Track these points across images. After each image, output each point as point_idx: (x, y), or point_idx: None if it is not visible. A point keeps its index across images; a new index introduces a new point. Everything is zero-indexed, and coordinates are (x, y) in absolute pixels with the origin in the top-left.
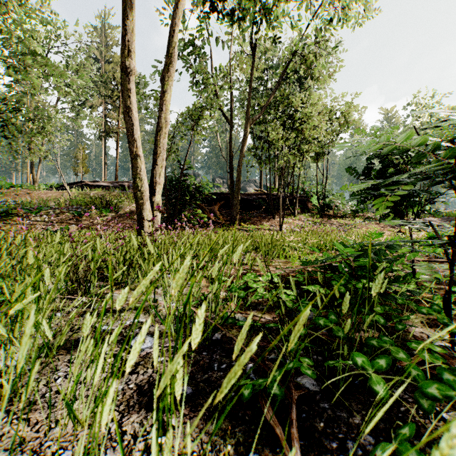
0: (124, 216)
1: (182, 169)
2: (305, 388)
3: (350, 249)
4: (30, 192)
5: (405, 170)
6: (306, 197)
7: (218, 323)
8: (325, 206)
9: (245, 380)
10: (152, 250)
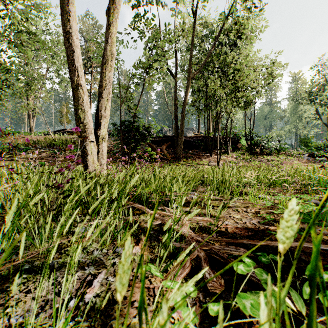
0: None
1: (134, 112)
2: None
3: None
4: (24, 137)
5: None
6: (236, 139)
7: None
8: (253, 145)
9: None
10: None
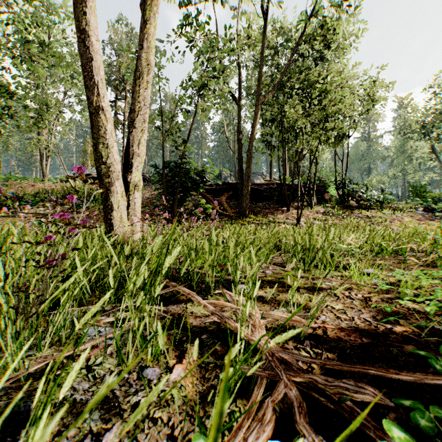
0: None
1: (183, 150)
2: None
3: None
4: (34, 185)
5: None
6: (322, 187)
7: None
8: (346, 196)
9: None
10: None
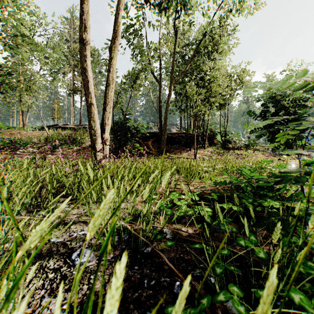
0: (85, 149)
1: (125, 115)
2: (232, 313)
3: (256, 174)
4: (20, 132)
5: (293, 112)
6: (213, 135)
7: (149, 236)
8: (226, 141)
9: (173, 306)
10: (92, 175)
